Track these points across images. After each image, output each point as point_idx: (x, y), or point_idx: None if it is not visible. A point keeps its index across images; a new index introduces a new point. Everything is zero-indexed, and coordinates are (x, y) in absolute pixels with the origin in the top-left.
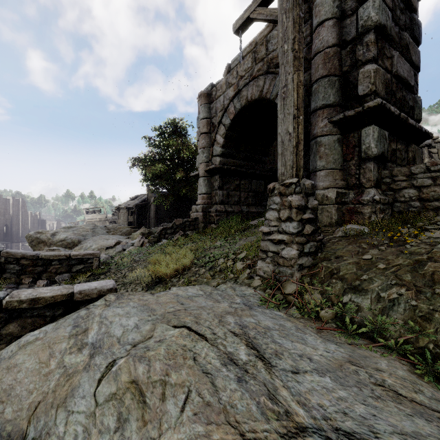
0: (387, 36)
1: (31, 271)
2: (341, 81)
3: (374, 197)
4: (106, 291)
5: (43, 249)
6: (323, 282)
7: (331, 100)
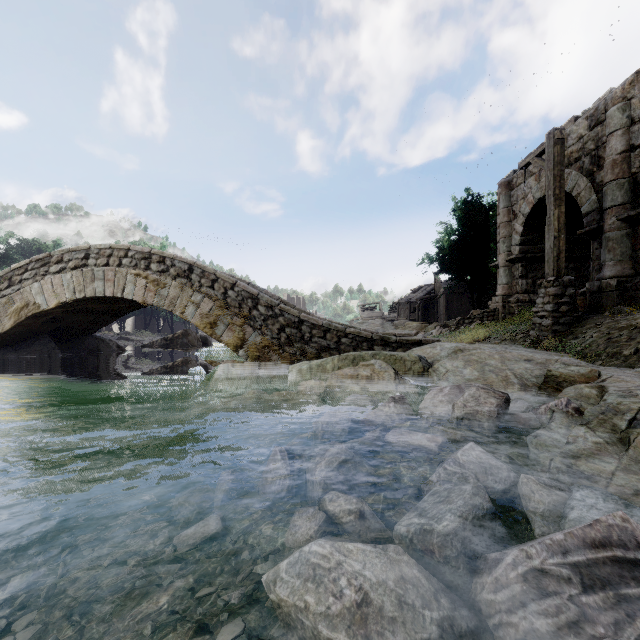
0: None
1: None
2: (631, 181)
3: None
4: (436, 341)
5: None
6: (564, 337)
7: (618, 201)
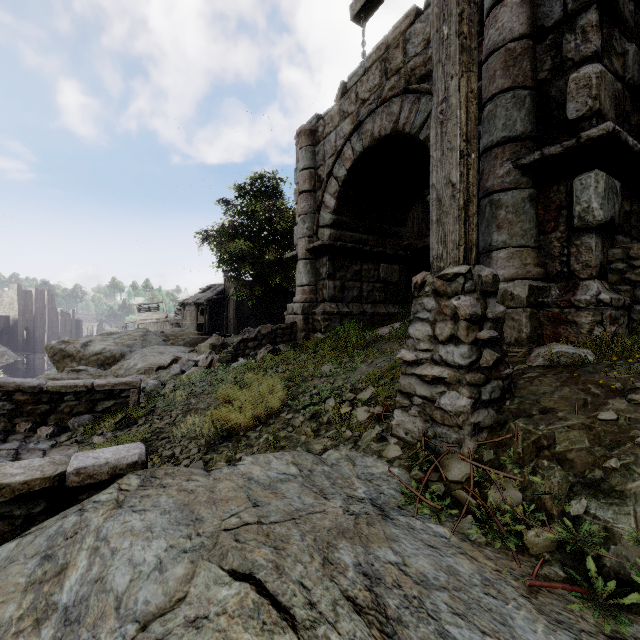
0: (618, 17)
1: (30, 411)
2: (535, 97)
3: (599, 296)
4: (126, 468)
5: (70, 366)
6: (522, 463)
7: (517, 130)
